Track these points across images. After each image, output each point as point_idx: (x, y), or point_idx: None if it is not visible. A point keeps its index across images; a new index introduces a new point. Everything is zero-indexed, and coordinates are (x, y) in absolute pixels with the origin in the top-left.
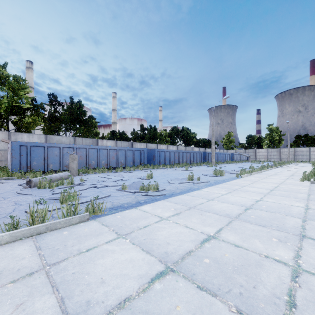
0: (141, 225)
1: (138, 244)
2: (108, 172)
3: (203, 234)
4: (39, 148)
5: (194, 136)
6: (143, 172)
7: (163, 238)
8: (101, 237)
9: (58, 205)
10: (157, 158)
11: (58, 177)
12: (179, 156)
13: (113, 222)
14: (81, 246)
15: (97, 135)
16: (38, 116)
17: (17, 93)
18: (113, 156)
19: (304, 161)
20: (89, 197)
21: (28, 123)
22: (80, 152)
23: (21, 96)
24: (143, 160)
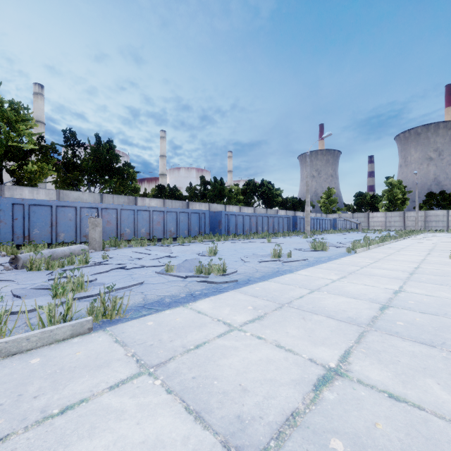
0: (189, 342)
1: (178, 393)
2: (149, 245)
3: (314, 363)
4: (43, 208)
5: (278, 194)
6: (204, 245)
7: (232, 376)
8: (104, 372)
9: (46, 301)
10: (225, 225)
11: (68, 252)
12: (257, 222)
13: (137, 336)
14: (54, 399)
15: (136, 191)
16: (47, 163)
17: (15, 127)
18: (158, 222)
19: (439, 230)
20: (108, 285)
21: (33, 172)
22: (107, 215)
23: (22, 132)
24: (204, 227)
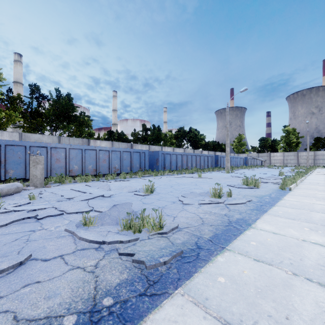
0: None
1: None
2: (94, 180)
3: None
4: None
5: (202, 138)
6: (143, 180)
7: None
8: None
9: None
10: (162, 162)
11: None
12: (187, 160)
13: None
14: None
15: (91, 135)
16: (15, 111)
17: None
18: (104, 159)
19: None
20: None
21: (1, 118)
22: (57, 153)
23: None
24: (144, 164)
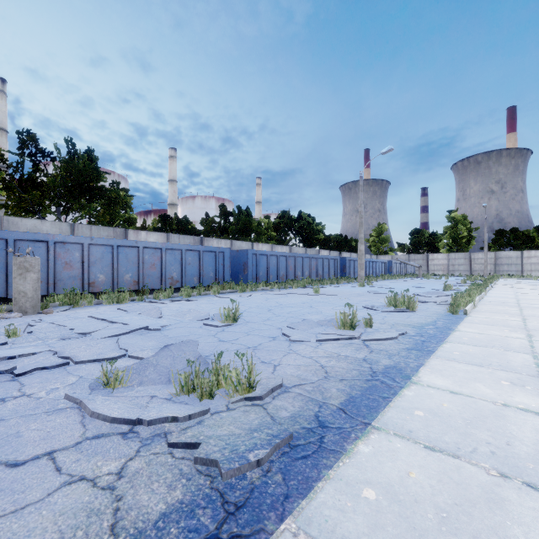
0: None
1: None
2: (133, 301)
3: None
4: None
5: (320, 230)
6: (220, 300)
7: None
8: None
9: None
10: (253, 269)
11: None
12: (296, 266)
13: None
14: None
15: (131, 223)
16: None
17: None
18: (152, 264)
19: (512, 275)
20: None
21: None
22: (66, 252)
23: None
24: (223, 272)
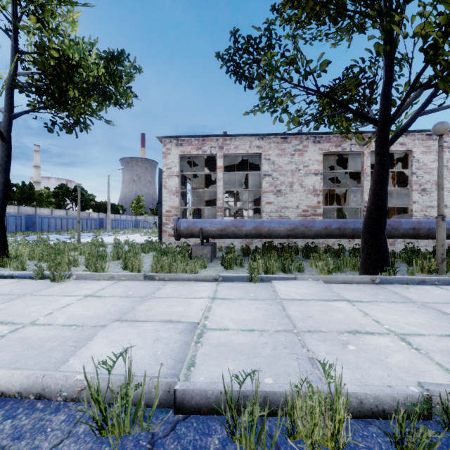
0: None
1: None
2: None
3: None
4: None
5: (92, 198)
6: (27, 237)
7: None
8: None
9: None
10: (39, 225)
11: None
12: (68, 223)
13: None
14: None
15: None
16: None
17: None
18: None
19: None
20: None
21: None
22: None
23: None
24: (21, 226)
